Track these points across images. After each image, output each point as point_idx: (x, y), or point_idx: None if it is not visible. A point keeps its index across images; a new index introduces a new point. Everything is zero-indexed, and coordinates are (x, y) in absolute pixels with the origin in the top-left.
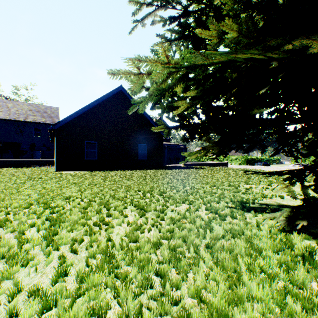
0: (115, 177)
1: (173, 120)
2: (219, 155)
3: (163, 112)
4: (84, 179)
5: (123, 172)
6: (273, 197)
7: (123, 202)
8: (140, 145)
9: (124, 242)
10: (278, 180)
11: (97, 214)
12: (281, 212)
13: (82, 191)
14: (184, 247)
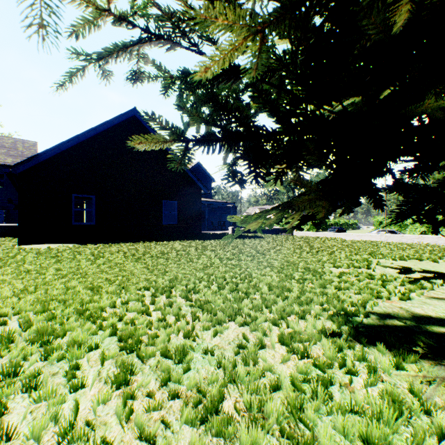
0: (115, 255)
1: (200, 118)
2: (305, 222)
3: (167, 89)
4: (53, 261)
5: (134, 246)
6: (391, 295)
7: (99, 326)
8: (168, 203)
9: None
10: (377, 257)
11: None
12: None
13: (25, 293)
14: None
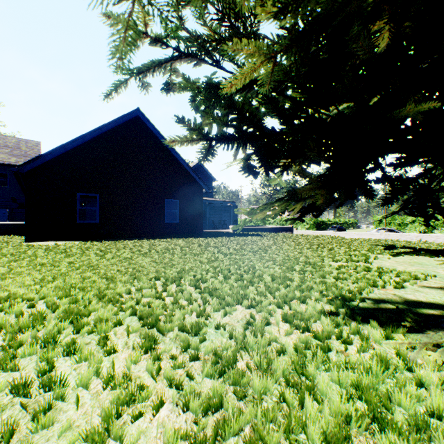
0: (122, 251)
1: (221, 121)
2: (306, 213)
3: (195, 98)
4: (64, 256)
5: (139, 243)
6: (386, 284)
7: (119, 307)
8: (169, 202)
9: None
10: (375, 252)
11: (38, 351)
12: None
13: (45, 281)
14: None
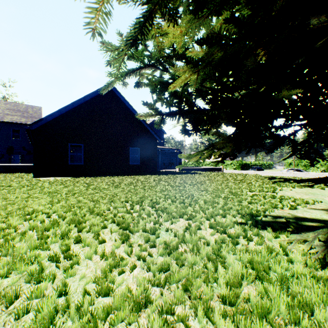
0: (101, 184)
1: (169, 104)
2: (225, 157)
3: (153, 90)
4: (62, 186)
5: (112, 178)
6: (284, 206)
7: (104, 218)
8: (132, 149)
9: (86, 299)
10: (281, 186)
11: (60, 240)
12: (314, 233)
13: (54, 202)
14: (186, 302)
